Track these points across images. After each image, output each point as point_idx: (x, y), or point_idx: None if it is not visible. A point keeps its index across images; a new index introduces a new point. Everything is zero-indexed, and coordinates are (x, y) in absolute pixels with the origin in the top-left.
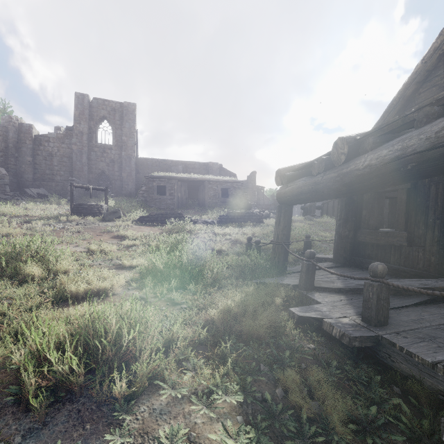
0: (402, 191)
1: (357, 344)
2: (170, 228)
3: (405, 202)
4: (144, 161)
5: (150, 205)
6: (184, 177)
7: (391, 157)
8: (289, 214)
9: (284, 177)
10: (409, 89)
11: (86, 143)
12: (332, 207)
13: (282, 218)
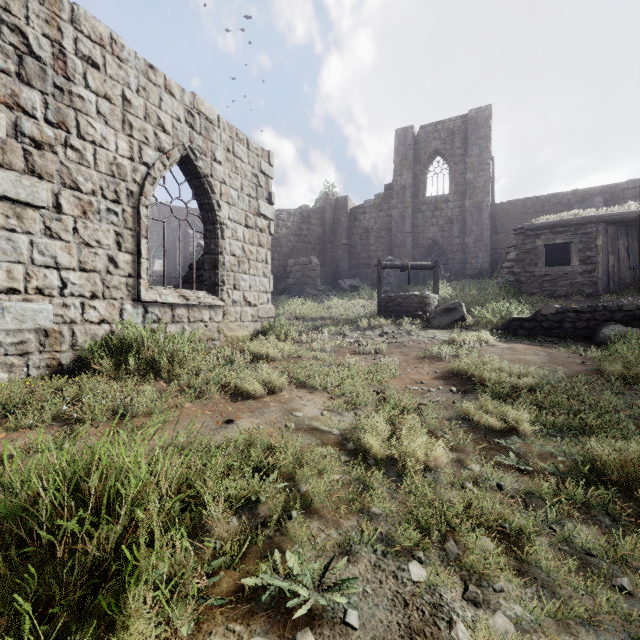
0: None
1: None
2: (628, 360)
3: None
4: (508, 209)
5: (527, 291)
6: (628, 211)
7: None
8: None
9: None
10: None
11: (409, 201)
12: None
13: None
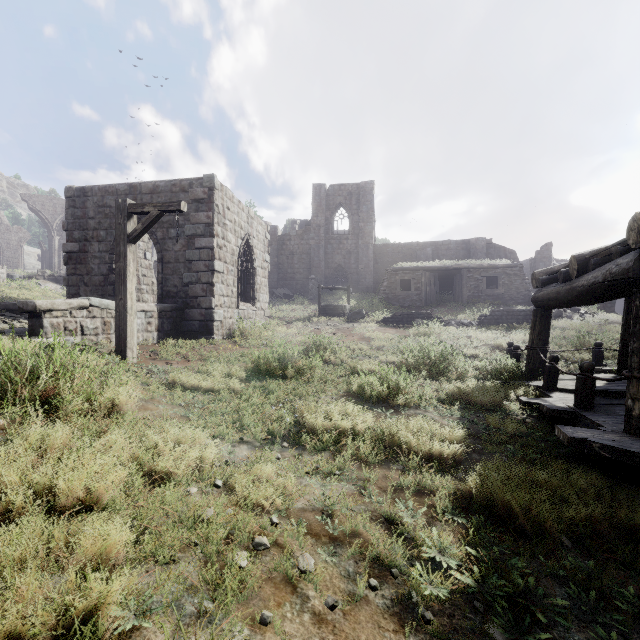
0: None
1: (556, 415)
2: (417, 330)
3: None
4: (383, 249)
5: (392, 303)
6: (434, 266)
7: (591, 282)
8: (546, 319)
9: (538, 281)
10: None
11: (323, 236)
12: None
13: (538, 322)
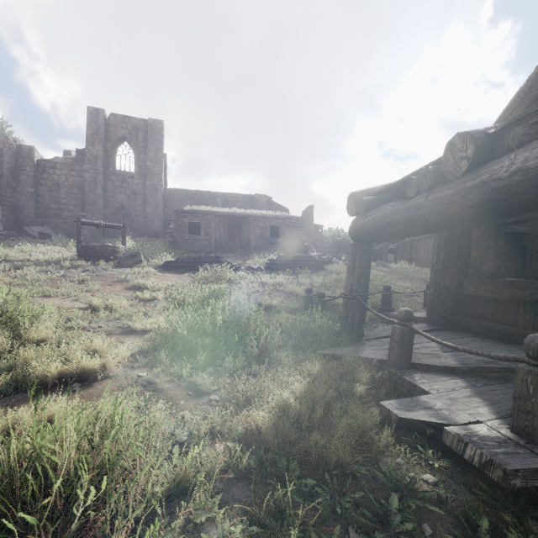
0: (536, 222)
1: (519, 483)
2: (204, 276)
3: None
4: (174, 193)
5: (180, 247)
6: (224, 211)
7: None
8: (368, 256)
9: (360, 203)
10: None
11: (101, 170)
12: (410, 249)
13: (358, 261)
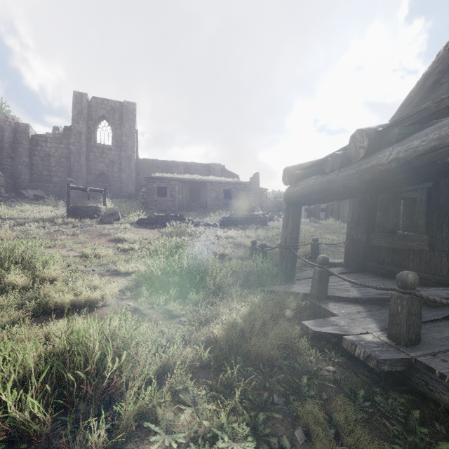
0: (421, 191)
1: (386, 368)
2: (170, 231)
3: (426, 203)
4: (144, 162)
5: (150, 207)
6: (186, 178)
7: (425, 148)
8: (298, 216)
9: (292, 175)
10: (430, 79)
11: (84, 143)
12: (337, 209)
13: (290, 220)
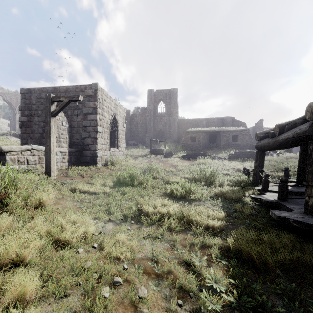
0: None
1: (269, 204)
2: (199, 161)
3: None
4: (182, 121)
5: (186, 148)
6: (207, 130)
7: (286, 137)
8: (262, 156)
9: (258, 137)
10: None
11: (152, 115)
12: None
13: (258, 157)
